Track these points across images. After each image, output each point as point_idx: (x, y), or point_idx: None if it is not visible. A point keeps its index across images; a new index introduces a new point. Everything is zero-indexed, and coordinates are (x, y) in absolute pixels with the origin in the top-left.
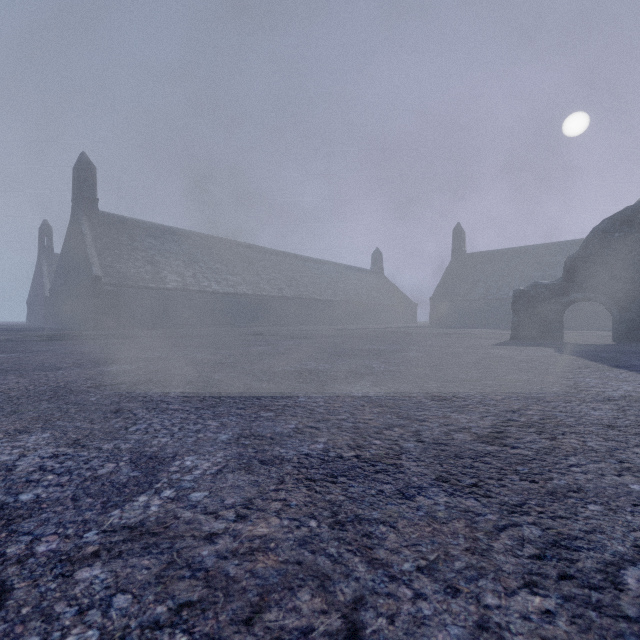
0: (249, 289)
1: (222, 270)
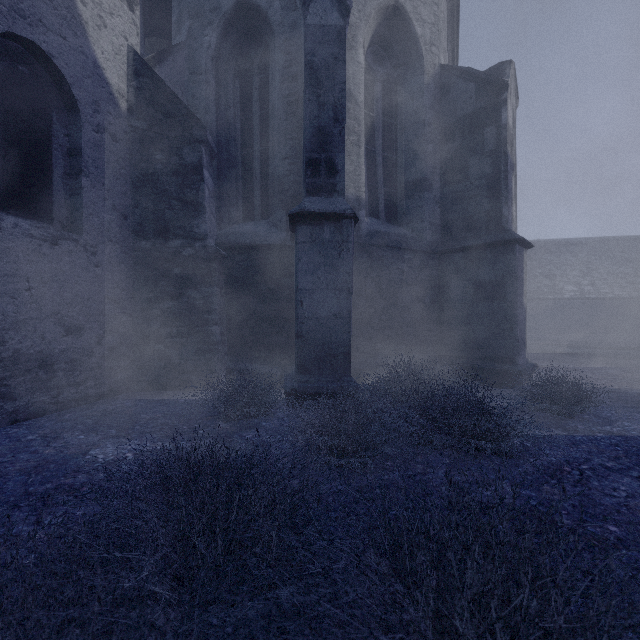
0: None
1: (627, 273)
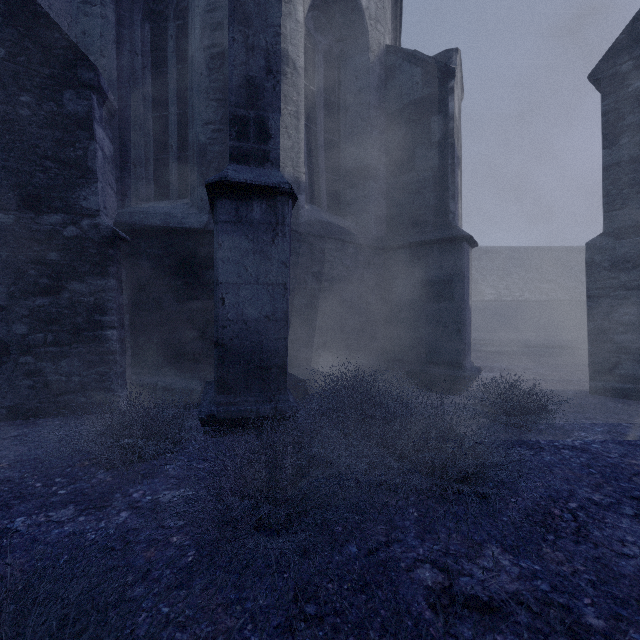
0: (564, 295)
1: (534, 279)
